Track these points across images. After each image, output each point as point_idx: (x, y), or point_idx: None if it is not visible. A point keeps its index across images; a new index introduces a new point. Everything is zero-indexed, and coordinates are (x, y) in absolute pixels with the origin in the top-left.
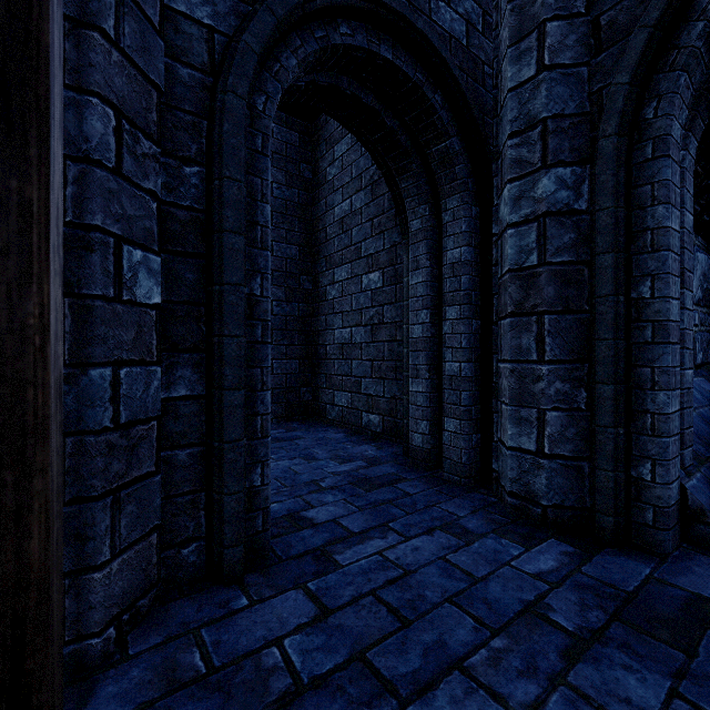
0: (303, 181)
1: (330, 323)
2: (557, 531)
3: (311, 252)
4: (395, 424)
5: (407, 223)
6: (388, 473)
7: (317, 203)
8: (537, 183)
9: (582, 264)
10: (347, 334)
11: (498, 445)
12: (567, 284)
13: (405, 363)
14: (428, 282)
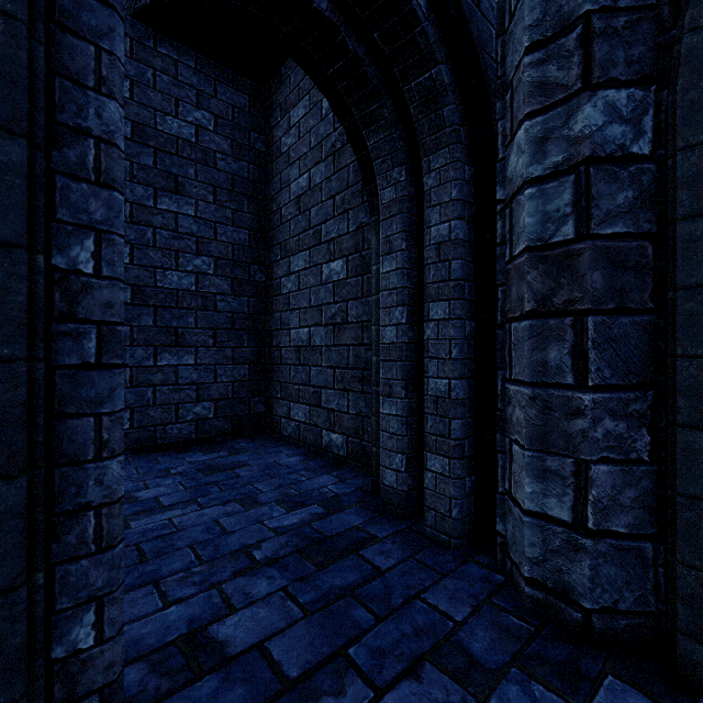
0: (254, 153)
1: (285, 321)
2: (610, 654)
3: (264, 237)
4: (362, 447)
5: (377, 194)
6: (352, 526)
7: (271, 180)
8: (574, 114)
9: (645, 238)
10: (305, 335)
11: (505, 499)
12: (622, 268)
13: (374, 374)
14: (405, 269)
